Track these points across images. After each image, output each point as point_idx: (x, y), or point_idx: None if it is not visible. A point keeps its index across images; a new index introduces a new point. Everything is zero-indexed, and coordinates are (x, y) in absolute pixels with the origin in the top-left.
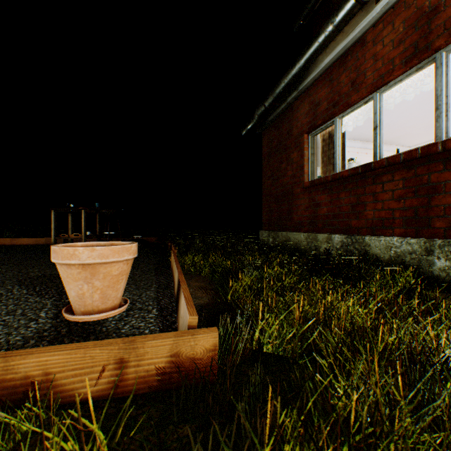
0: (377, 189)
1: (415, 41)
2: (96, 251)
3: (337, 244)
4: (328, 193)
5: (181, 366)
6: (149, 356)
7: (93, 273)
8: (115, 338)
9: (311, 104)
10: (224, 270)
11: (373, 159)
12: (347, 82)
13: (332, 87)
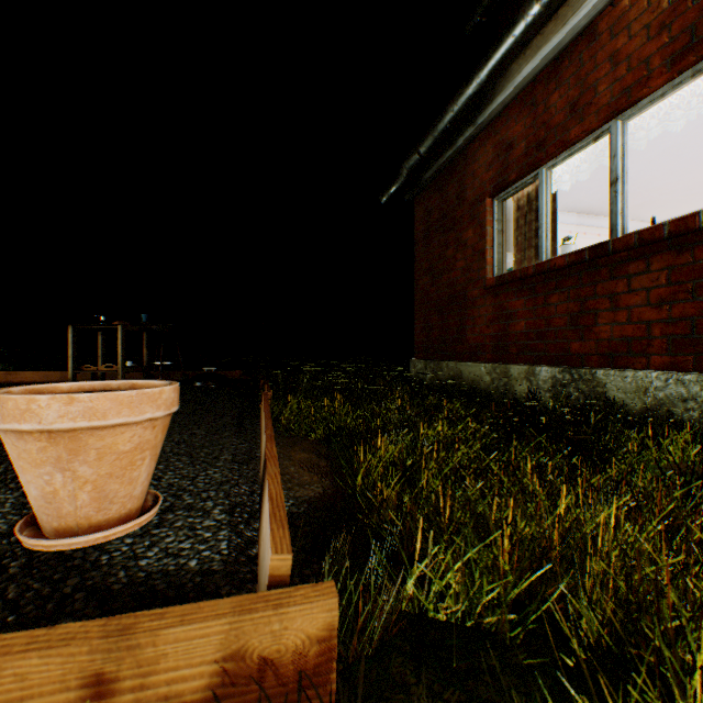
0: (618, 287)
1: (691, 22)
2: (77, 402)
3: (545, 383)
4: (527, 296)
5: (249, 679)
6: (170, 664)
7: (73, 450)
8: (86, 620)
9: (499, 147)
10: (352, 429)
11: (611, 236)
12: (562, 105)
13: (535, 116)
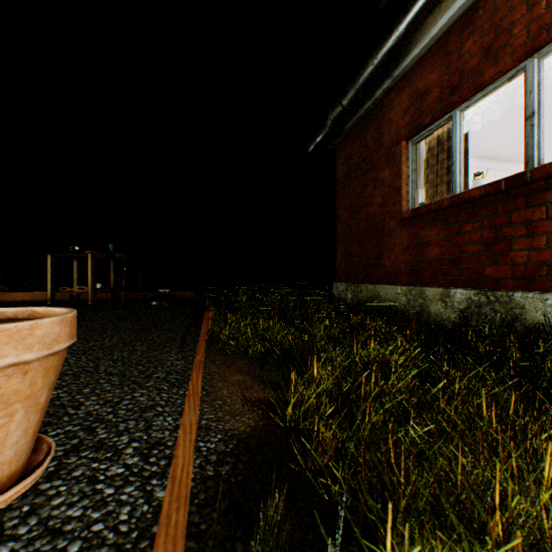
0: (535, 214)
1: None
2: None
3: (459, 304)
4: (441, 226)
5: None
6: None
7: None
8: None
9: (413, 96)
10: (284, 348)
11: (527, 167)
12: (476, 50)
13: (449, 64)
